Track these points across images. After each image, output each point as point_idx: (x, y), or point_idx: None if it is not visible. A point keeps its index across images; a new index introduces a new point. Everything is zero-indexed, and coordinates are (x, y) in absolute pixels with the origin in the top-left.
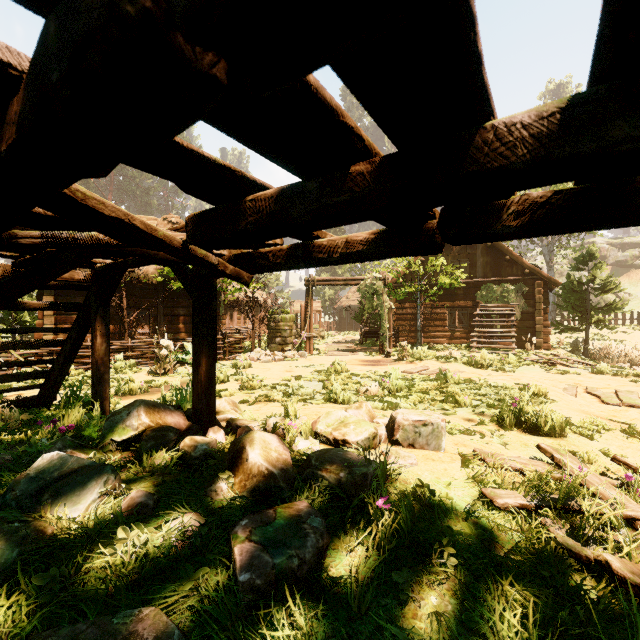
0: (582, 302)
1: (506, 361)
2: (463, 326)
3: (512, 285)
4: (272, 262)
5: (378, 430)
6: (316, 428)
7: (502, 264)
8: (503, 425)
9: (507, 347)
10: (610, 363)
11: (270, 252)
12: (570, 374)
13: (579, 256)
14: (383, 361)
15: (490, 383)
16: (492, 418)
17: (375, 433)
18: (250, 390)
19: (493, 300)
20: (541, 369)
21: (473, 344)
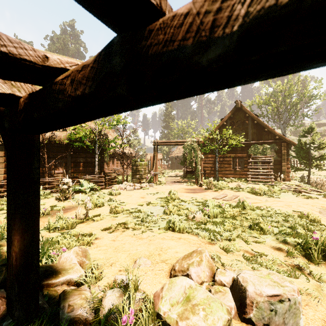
0: (306, 154)
1: (273, 190)
2: (241, 168)
3: (268, 145)
4: (70, 95)
5: (226, 302)
6: (158, 309)
7: (263, 133)
8: (310, 258)
9: (269, 181)
10: (325, 189)
11: (67, 76)
12: (312, 198)
13: (305, 129)
14: (198, 189)
15: (275, 210)
16: (298, 249)
17: (229, 320)
18: (116, 214)
19: (258, 153)
20: (293, 195)
21: (249, 179)
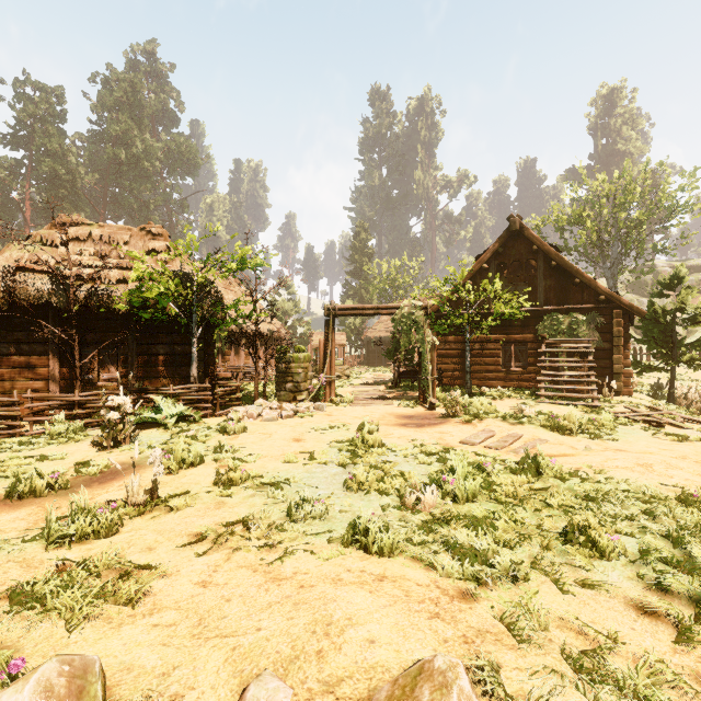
0: (667, 336)
1: (599, 421)
2: (521, 365)
3: (583, 315)
4: None
5: None
6: None
7: (570, 289)
8: None
9: (587, 396)
10: None
11: None
12: (691, 441)
13: (663, 279)
14: (427, 417)
15: (617, 480)
16: None
17: None
18: (227, 487)
19: (559, 333)
20: (645, 432)
21: (541, 391)
